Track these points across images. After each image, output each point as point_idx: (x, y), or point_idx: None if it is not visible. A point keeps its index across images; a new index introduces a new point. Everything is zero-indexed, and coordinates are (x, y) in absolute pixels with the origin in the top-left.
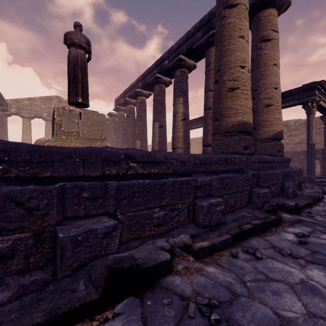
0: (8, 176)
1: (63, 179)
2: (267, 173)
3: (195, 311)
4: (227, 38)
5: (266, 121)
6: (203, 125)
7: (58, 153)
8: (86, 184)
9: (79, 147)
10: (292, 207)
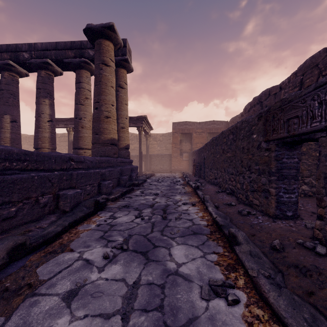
0: (26, 169)
1: (49, 170)
2: (125, 168)
3: (122, 207)
4: (104, 84)
5: (122, 137)
6: (74, 130)
7: (46, 156)
8: (65, 172)
9: (48, 153)
10: (137, 183)
